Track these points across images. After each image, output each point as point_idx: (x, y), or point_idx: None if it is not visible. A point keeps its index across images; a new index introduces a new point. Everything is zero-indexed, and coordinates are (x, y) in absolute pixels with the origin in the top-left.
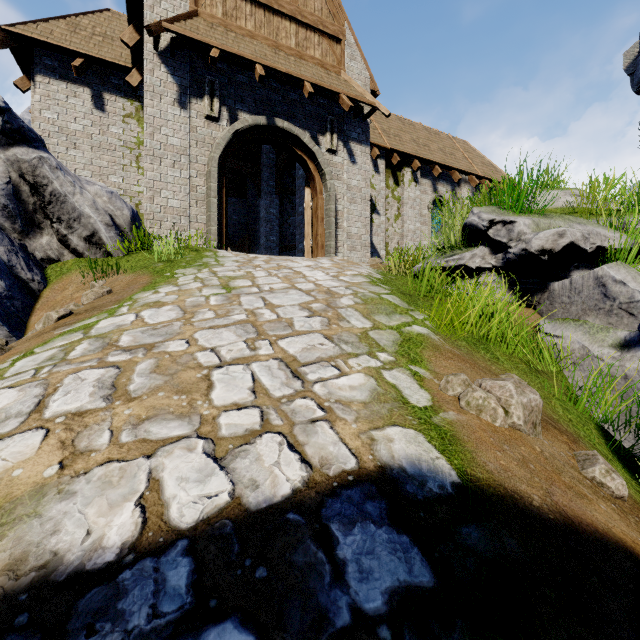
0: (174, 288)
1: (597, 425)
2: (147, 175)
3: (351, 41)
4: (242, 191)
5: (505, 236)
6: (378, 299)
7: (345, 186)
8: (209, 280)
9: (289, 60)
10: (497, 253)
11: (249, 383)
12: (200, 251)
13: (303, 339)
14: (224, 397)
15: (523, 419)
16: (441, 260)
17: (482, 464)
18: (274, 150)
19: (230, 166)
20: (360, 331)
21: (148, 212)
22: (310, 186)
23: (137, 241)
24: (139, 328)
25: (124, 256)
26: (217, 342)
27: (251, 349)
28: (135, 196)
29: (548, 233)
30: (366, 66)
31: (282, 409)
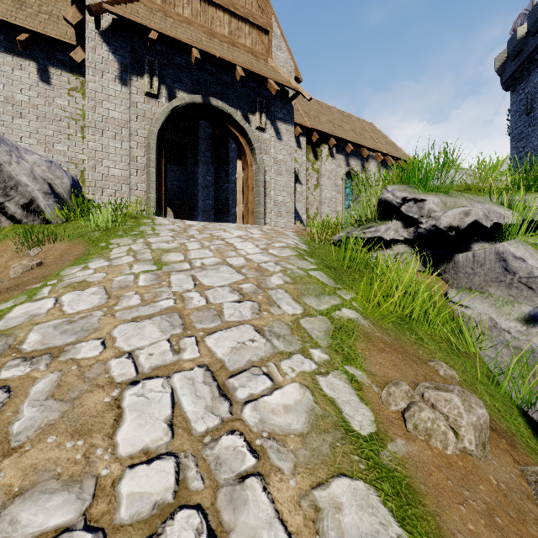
0: (105, 263)
1: (518, 408)
2: (89, 145)
3: (278, 33)
4: (182, 160)
5: (416, 212)
6: (306, 277)
7: (272, 160)
8: (142, 253)
9: (223, 46)
10: (408, 227)
11: (167, 410)
12: (138, 218)
13: (232, 334)
14: (133, 438)
15: (475, 443)
16: (359, 231)
17: (451, 537)
18: (210, 125)
19: (171, 138)
20: (291, 319)
21: (90, 180)
22: (241, 159)
23: (76, 209)
24: (53, 320)
25: (63, 223)
26: (137, 342)
27: (174, 351)
28: (80, 163)
29: (455, 212)
30: (290, 56)
31: (204, 457)
